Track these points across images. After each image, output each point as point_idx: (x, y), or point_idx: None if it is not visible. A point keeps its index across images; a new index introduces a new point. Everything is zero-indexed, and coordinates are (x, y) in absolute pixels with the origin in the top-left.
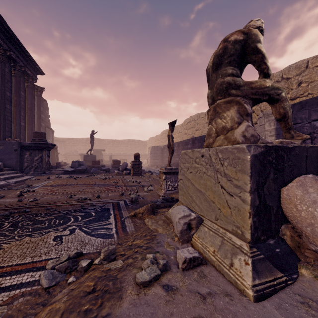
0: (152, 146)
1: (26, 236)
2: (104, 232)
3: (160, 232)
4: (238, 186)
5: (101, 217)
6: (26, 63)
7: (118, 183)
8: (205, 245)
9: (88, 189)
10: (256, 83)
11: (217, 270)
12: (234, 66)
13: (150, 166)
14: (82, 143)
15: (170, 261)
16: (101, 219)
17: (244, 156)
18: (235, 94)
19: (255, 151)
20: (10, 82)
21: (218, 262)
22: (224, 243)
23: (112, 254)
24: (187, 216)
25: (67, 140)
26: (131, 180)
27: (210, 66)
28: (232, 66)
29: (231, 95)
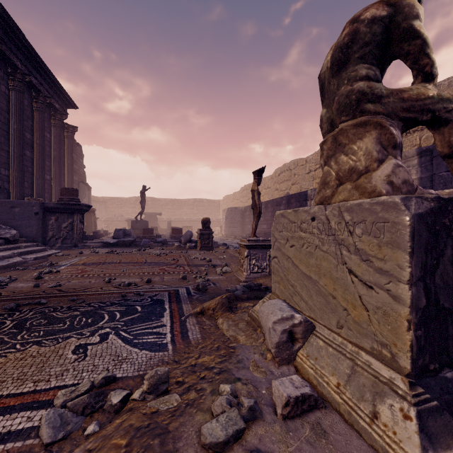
0: (228, 208)
1: (33, 344)
2: (152, 340)
3: (242, 342)
4: (385, 270)
5: (150, 315)
6: (52, 92)
7: (178, 260)
8: (321, 371)
9: (135, 269)
10: (411, 91)
11: (347, 421)
12: (371, 63)
13: (225, 236)
14: (130, 204)
15: (261, 398)
16: (149, 318)
17: (398, 217)
18: (372, 110)
19: (418, 208)
20: (30, 119)
21: (348, 407)
22: (358, 372)
23: (162, 383)
24: (287, 319)
25: (109, 201)
26: (198, 256)
27: (326, 69)
28: (367, 64)
29: (365, 112)
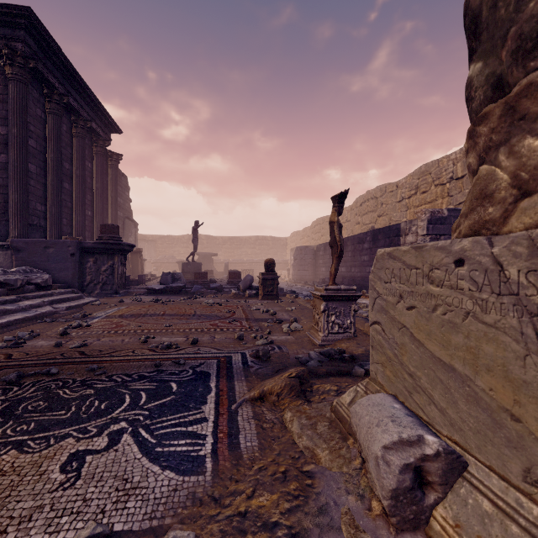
0: (296, 247)
1: (13, 446)
2: (183, 450)
3: (324, 463)
4: None
5: (188, 399)
6: (93, 115)
7: (234, 313)
8: None
9: (181, 324)
10: None
11: None
12: None
13: (293, 281)
14: (182, 243)
15: None
16: (186, 405)
17: None
18: None
19: None
20: (69, 146)
21: None
22: None
23: None
24: (409, 445)
25: (159, 239)
26: (260, 307)
27: None
28: None
29: None
